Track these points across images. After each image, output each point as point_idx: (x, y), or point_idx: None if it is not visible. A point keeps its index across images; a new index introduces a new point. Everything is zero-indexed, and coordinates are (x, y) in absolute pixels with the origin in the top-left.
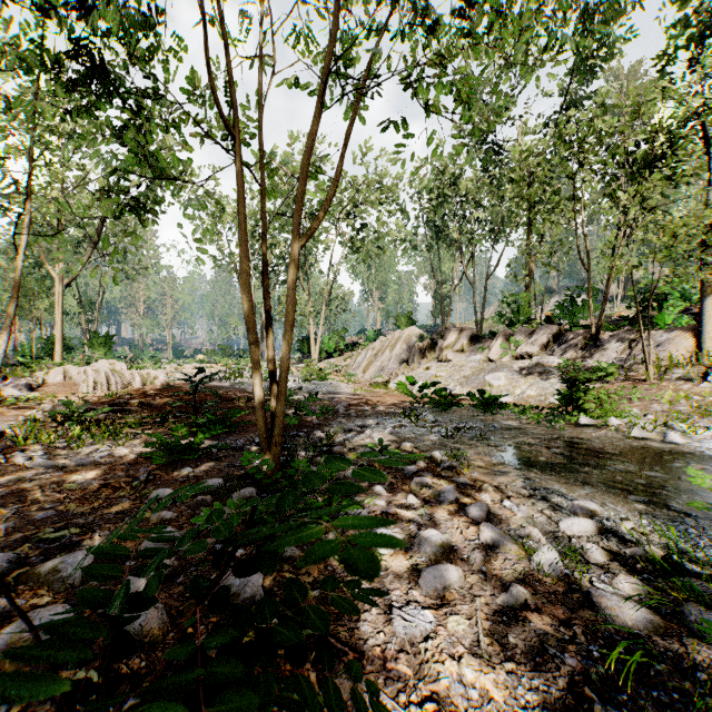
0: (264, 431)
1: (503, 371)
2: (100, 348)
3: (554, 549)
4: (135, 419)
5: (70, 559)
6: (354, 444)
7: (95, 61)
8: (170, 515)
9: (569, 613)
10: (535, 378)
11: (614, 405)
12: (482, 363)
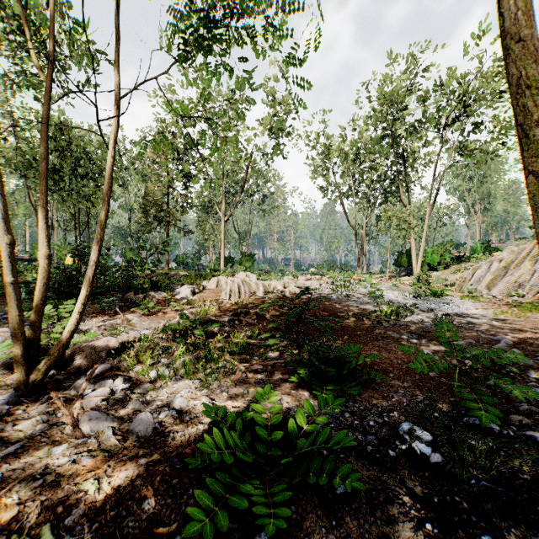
0: None
1: None
2: (246, 264)
3: None
4: (240, 339)
5: None
6: None
7: None
8: None
9: None
10: None
11: None
12: None
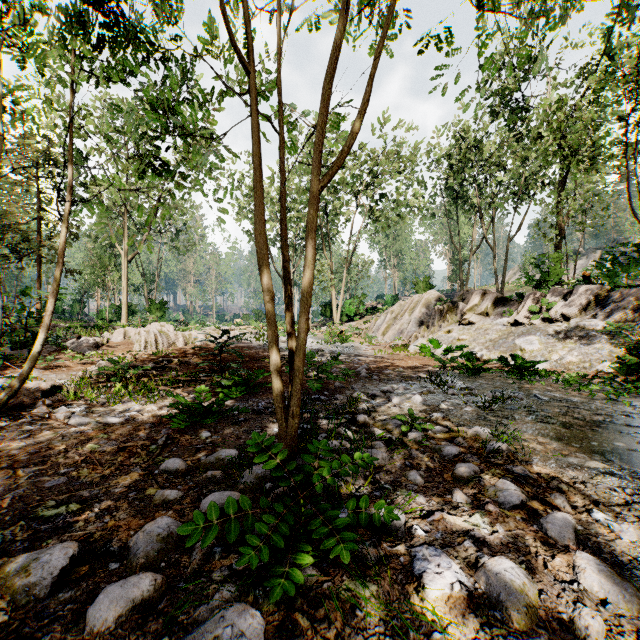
0: (280, 400)
1: (535, 334)
2: (156, 313)
3: None
4: (170, 377)
5: (45, 556)
6: (378, 412)
7: (118, 22)
8: (174, 495)
9: None
10: (575, 343)
11: None
12: (509, 326)
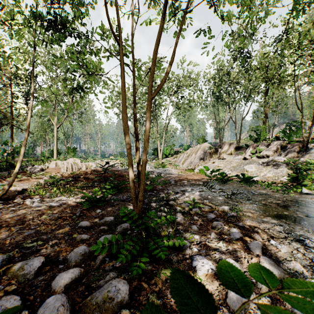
0: (134, 194)
1: (253, 164)
2: (71, 153)
3: None
4: (80, 184)
5: (30, 262)
6: (179, 200)
7: (57, 17)
8: (86, 237)
9: None
10: (271, 168)
11: None
12: (241, 160)
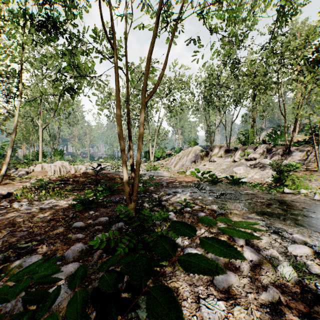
0: (128, 194)
1: (242, 166)
2: (58, 156)
3: (289, 263)
4: (70, 187)
5: (28, 260)
6: (171, 201)
7: (48, 17)
8: (81, 236)
9: (307, 308)
10: (258, 170)
11: (301, 183)
12: (231, 162)
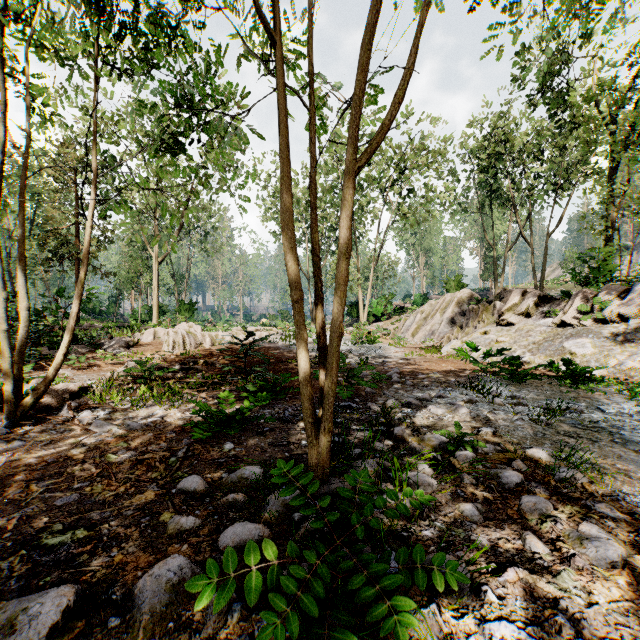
0: (309, 413)
1: (587, 336)
2: (186, 313)
3: None
4: (195, 379)
5: (36, 605)
6: (417, 424)
7: (137, 5)
8: (191, 523)
9: None
10: (636, 346)
11: None
12: (555, 327)
